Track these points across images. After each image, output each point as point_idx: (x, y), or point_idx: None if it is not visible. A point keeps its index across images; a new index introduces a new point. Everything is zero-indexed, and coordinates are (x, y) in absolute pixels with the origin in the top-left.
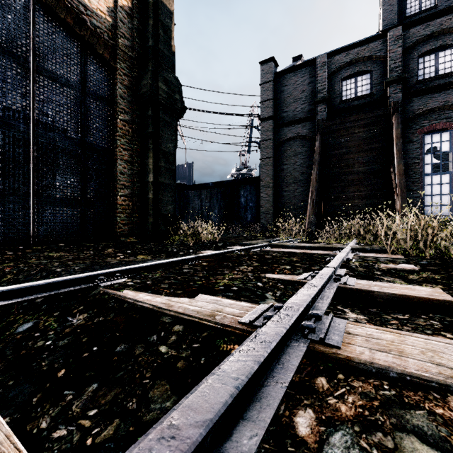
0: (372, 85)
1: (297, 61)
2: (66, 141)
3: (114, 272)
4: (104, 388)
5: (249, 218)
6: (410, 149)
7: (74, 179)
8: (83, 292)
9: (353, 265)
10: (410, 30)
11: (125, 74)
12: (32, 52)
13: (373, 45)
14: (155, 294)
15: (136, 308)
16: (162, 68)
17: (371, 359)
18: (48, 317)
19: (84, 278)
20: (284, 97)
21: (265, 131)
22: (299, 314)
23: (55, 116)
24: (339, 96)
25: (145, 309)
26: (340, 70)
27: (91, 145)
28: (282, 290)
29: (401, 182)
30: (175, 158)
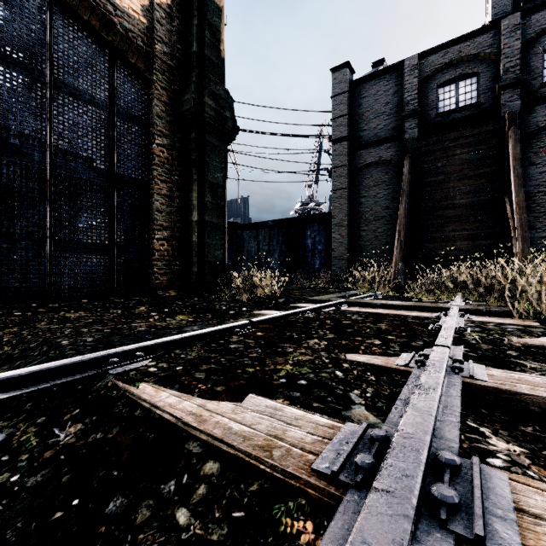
0: (479, 91)
1: (378, 67)
2: (91, 172)
3: (133, 350)
4: None
5: (317, 264)
6: (532, 174)
7: (101, 219)
8: (85, 383)
9: (472, 340)
10: (532, 17)
11: (163, 88)
12: (49, 63)
13: (481, 40)
14: (184, 392)
15: (153, 419)
16: (208, 78)
17: None
18: (28, 425)
19: (89, 361)
20: (363, 112)
21: (337, 155)
22: (424, 467)
23: (77, 142)
24: (434, 108)
25: (164, 423)
26: (435, 74)
27: (122, 177)
28: (374, 385)
29: (522, 217)
30: (225, 191)
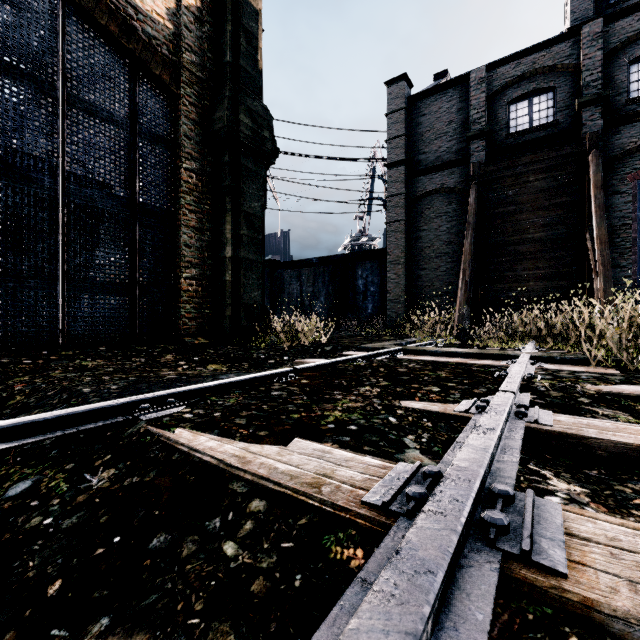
0: (556, 109)
1: (440, 80)
2: (109, 200)
3: (165, 396)
4: (119, 629)
5: (370, 309)
6: (616, 204)
7: (120, 255)
8: (114, 430)
9: (541, 387)
10: (616, 24)
11: (192, 104)
12: (61, 74)
13: (557, 49)
14: (224, 436)
15: (192, 462)
16: (244, 93)
17: (638, 609)
18: (56, 472)
19: (118, 407)
20: (422, 131)
21: (393, 182)
22: (475, 495)
23: (93, 165)
24: (505, 128)
25: (205, 466)
26: (506, 89)
27: (144, 206)
28: (431, 431)
29: (604, 254)
30: (263, 223)
